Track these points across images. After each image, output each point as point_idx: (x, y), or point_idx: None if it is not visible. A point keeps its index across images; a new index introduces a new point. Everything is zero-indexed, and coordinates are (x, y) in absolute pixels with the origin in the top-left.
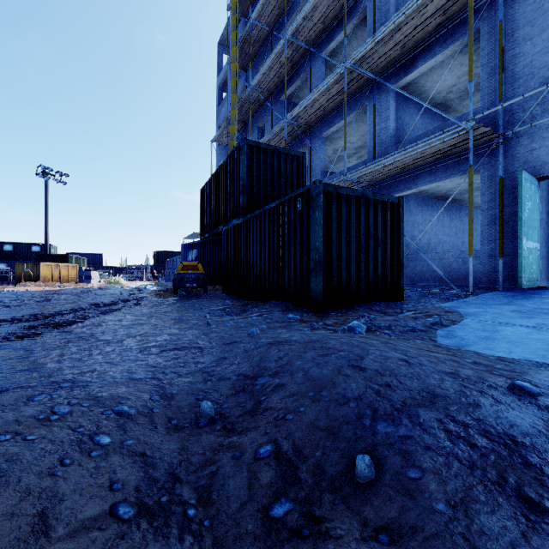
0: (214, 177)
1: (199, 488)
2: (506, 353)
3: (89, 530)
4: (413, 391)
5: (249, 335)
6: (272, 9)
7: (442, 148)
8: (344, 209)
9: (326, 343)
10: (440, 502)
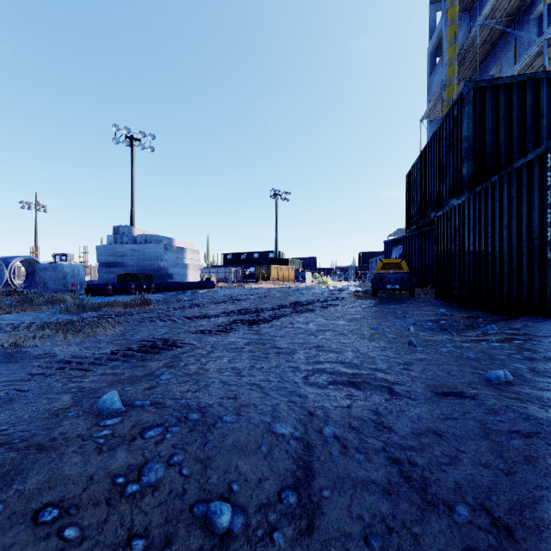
0: (422, 155)
1: None
2: None
3: None
4: None
5: (488, 383)
6: None
7: None
8: None
9: None
10: None
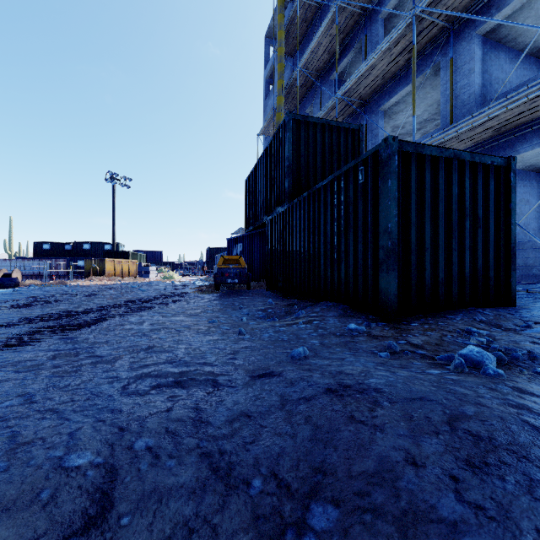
0: (257, 165)
1: None
2: None
3: None
4: None
5: (293, 359)
6: None
7: None
8: (428, 177)
9: (456, 413)
10: None
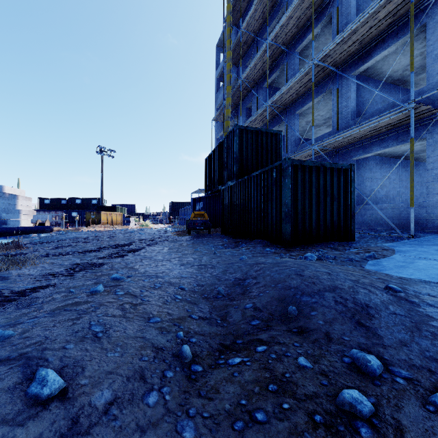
0: (214, 151)
1: (221, 316)
2: (407, 275)
3: (185, 319)
4: (325, 286)
5: (240, 260)
6: (257, 19)
7: (391, 122)
8: (307, 176)
9: (285, 264)
10: (320, 321)
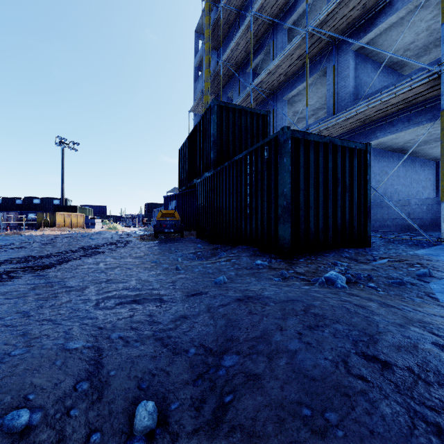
0: (189, 138)
1: None
2: None
3: None
4: None
5: (216, 284)
6: None
7: (406, 98)
8: (312, 156)
9: (309, 305)
10: None
